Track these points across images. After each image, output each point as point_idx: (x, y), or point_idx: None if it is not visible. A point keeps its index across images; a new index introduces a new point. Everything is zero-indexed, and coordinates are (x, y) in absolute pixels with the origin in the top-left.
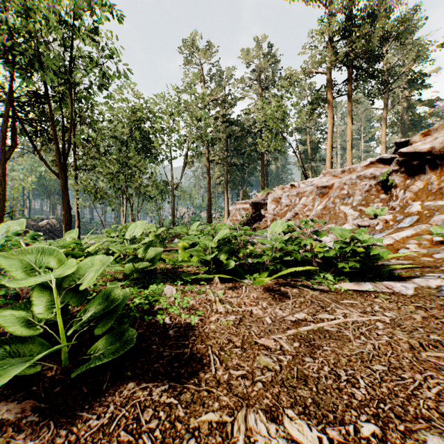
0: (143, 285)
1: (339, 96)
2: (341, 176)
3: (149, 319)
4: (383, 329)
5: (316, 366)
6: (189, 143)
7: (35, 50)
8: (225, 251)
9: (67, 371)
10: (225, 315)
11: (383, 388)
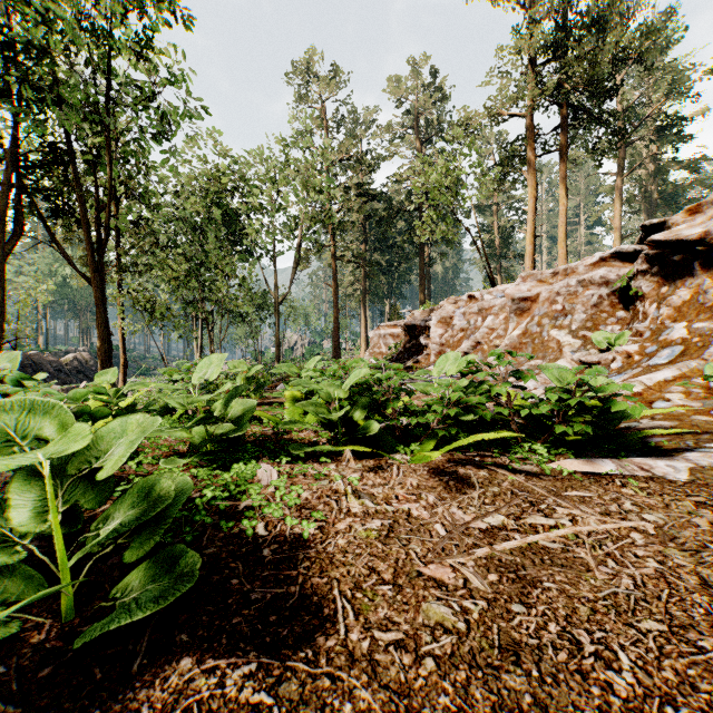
0: (222, 463)
1: (546, 152)
2: (552, 281)
3: (229, 527)
4: (645, 545)
5: (533, 623)
6: (303, 230)
7: (52, 76)
8: (363, 405)
9: (70, 632)
10: (362, 519)
11: (665, 670)
